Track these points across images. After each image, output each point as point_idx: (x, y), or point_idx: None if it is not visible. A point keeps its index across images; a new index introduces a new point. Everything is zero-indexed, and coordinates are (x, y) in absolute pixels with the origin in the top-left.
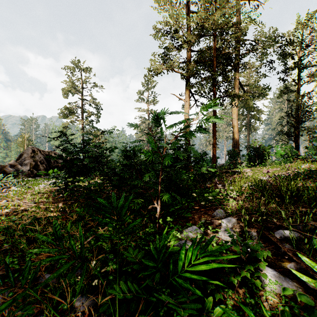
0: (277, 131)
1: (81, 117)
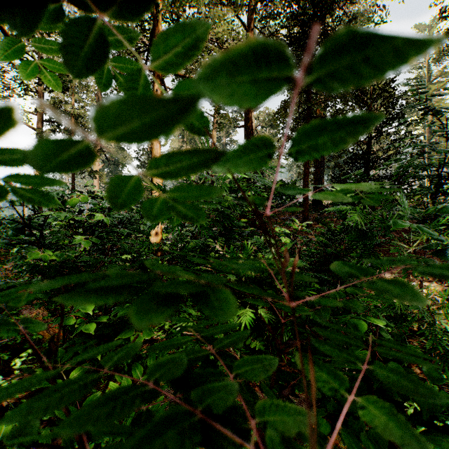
0: None
1: None
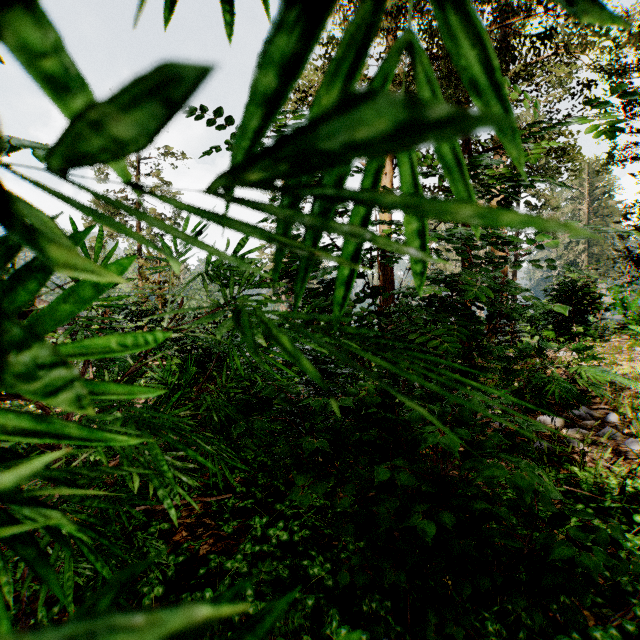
0: (567, 260)
1: (137, 224)
